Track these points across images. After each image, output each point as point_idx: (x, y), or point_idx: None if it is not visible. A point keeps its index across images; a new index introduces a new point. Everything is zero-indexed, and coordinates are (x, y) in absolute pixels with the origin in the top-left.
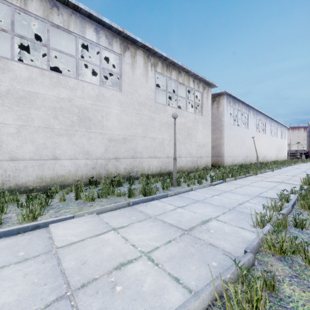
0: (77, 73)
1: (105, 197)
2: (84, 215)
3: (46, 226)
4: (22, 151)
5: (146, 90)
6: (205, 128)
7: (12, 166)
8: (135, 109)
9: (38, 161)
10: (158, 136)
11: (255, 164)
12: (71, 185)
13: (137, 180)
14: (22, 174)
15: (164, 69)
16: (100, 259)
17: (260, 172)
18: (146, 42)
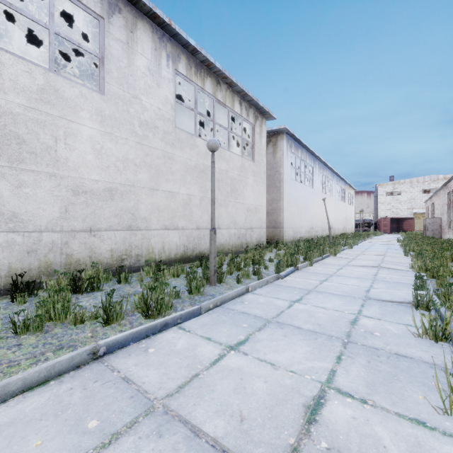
0: None
1: (36, 329)
2: None
3: None
4: None
5: (157, 102)
6: (257, 181)
7: None
8: (135, 133)
9: None
10: (180, 189)
11: (323, 239)
12: None
13: (138, 274)
14: None
15: (191, 70)
16: None
17: (337, 250)
18: (156, 8)
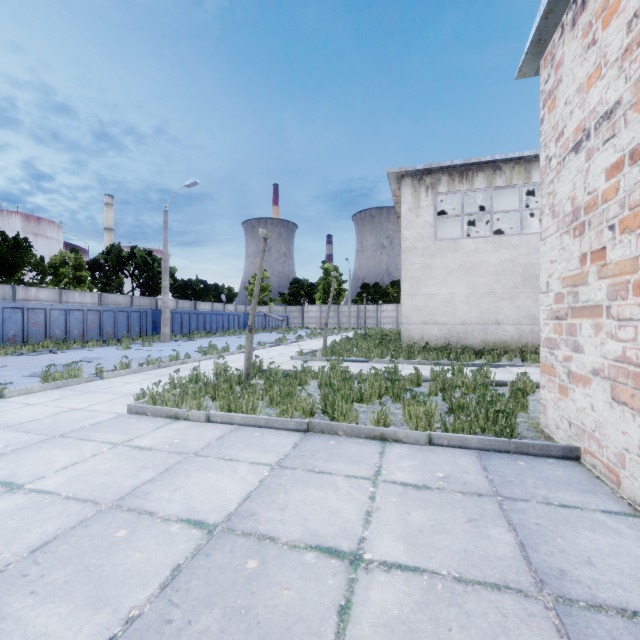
0: (520, 228)
1: None
2: (531, 366)
3: (503, 367)
4: (470, 316)
5: None
6: None
7: (462, 330)
8: None
9: (482, 325)
10: None
11: None
12: (515, 351)
13: None
14: (469, 336)
15: None
16: None
17: None
18: None
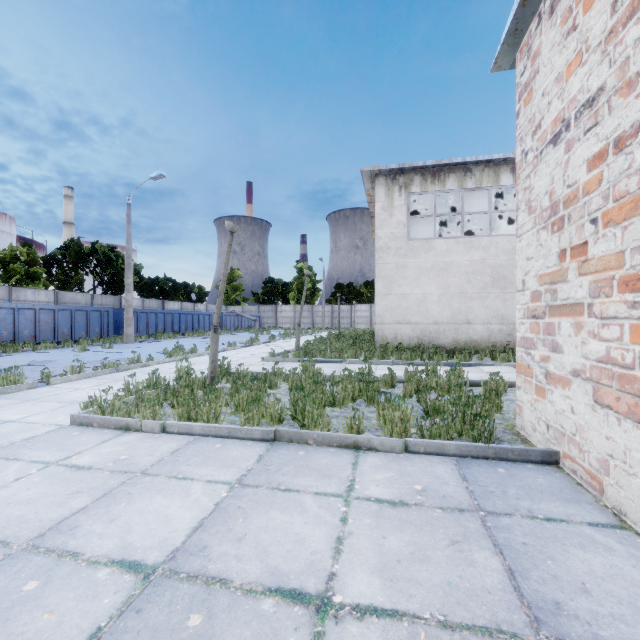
0: (490, 229)
1: None
2: (501, 365)
3: (475, 366)
4: (441, 316)
5: None
6: None
7: (435, 329)
8: None
9: (453, 325)
10: None
11: None
12: (485, 350)
13: None
14: (441, 336)
15: None
16: (513, 377)
17: None
18: None
